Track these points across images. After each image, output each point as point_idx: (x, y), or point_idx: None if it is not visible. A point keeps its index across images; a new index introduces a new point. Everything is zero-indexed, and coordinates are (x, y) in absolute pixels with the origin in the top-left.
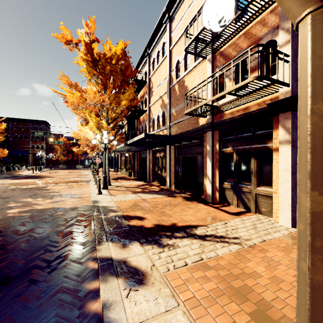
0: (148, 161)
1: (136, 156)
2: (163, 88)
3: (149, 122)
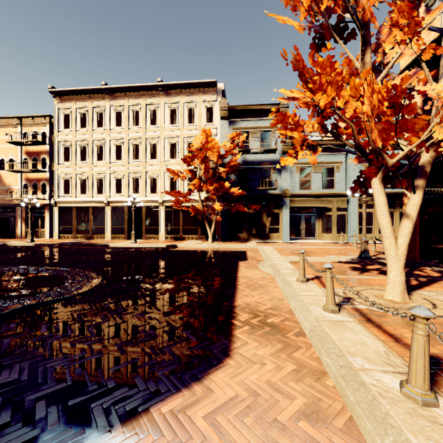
0: None
1: None
2: None
3: None
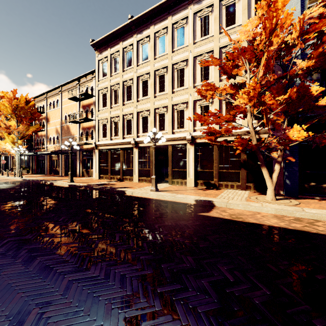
0: (46, 162)
1: (33, 159)
2: (57, 123)
3: (47, 139)
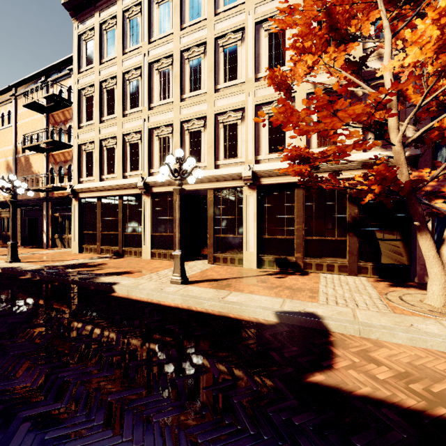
0: None
1: None
2: (9, 153)
3: None
